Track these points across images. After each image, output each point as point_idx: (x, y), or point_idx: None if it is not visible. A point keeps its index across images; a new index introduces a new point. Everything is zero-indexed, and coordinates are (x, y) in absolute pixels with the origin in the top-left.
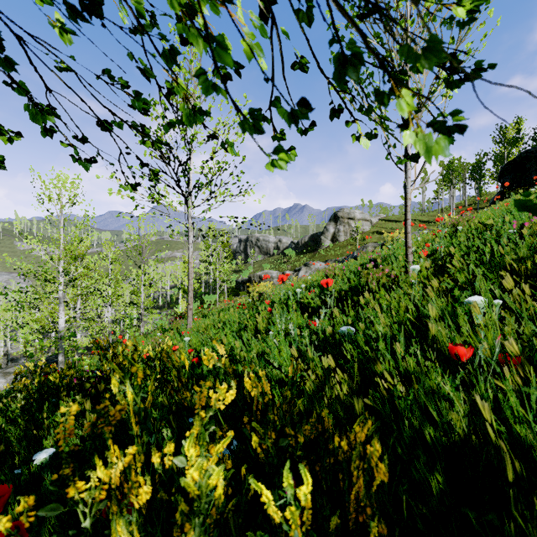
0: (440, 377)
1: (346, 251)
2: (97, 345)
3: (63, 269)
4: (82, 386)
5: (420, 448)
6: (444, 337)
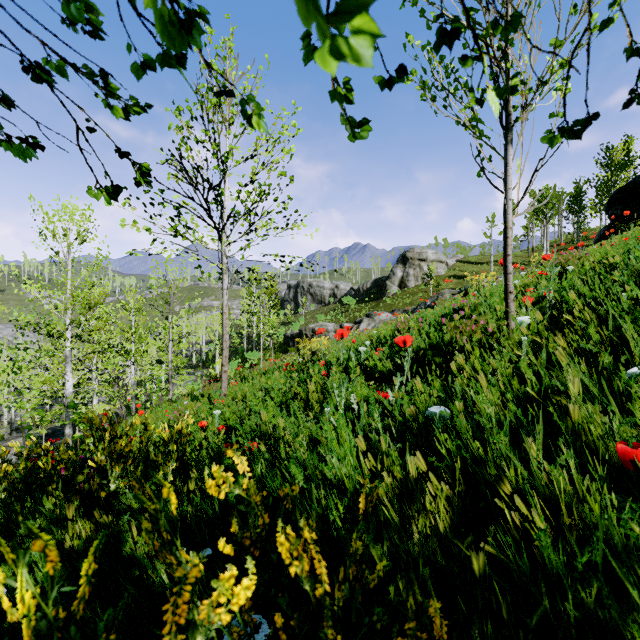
0: None
1: (416, 299)
2: (90, 425)
3: (70, 321)
4: (72, 479)
5: None
6: (598, 429)
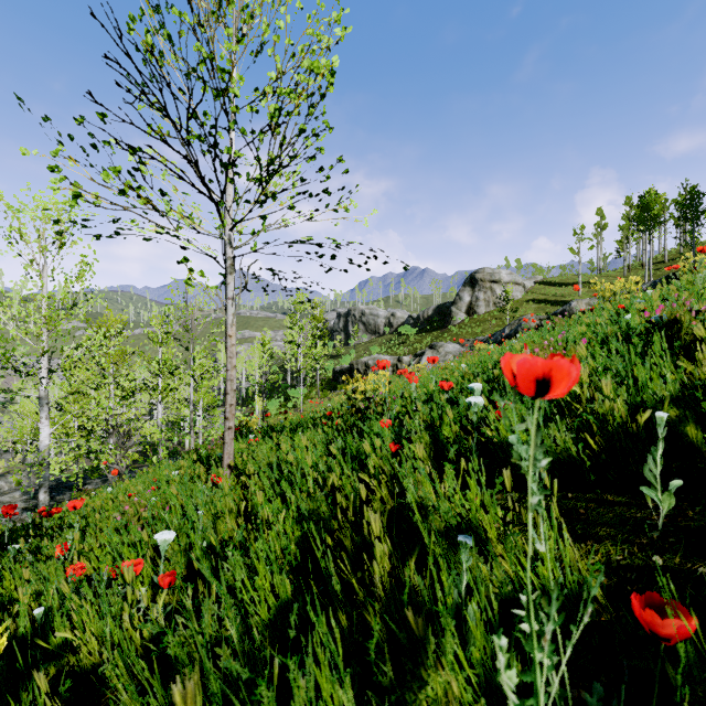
0: None
1: (488, 327)
2: None
3: (42, 351)
4: None
5: None
6: None
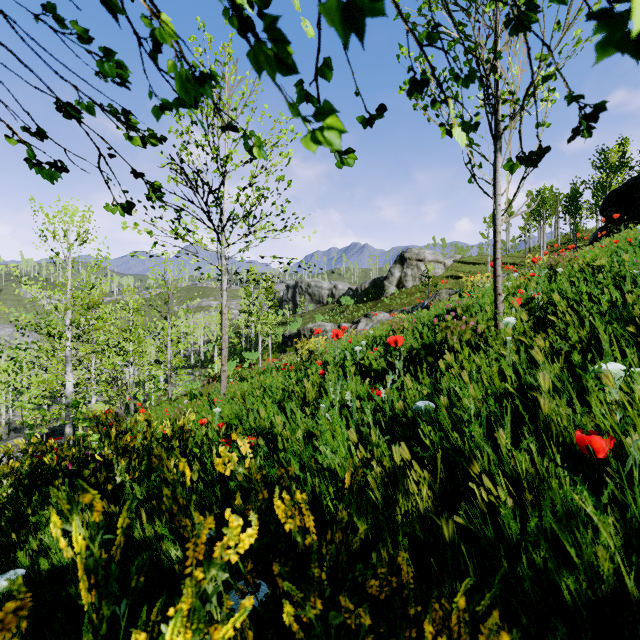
0: (579, 493)
1: (414, 299)
2: (97, 421)
3: (70, 322)
4: (79, 473)
5: (557, 616)
6: (563, 420)
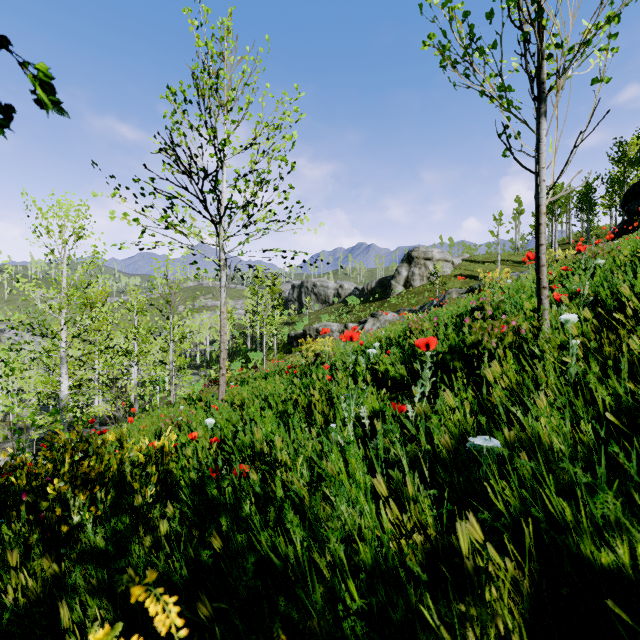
0: None
1: (422, 298)
2: (51, 444)
3: (65, 321)
4: (34, 505)
5: None
6: None
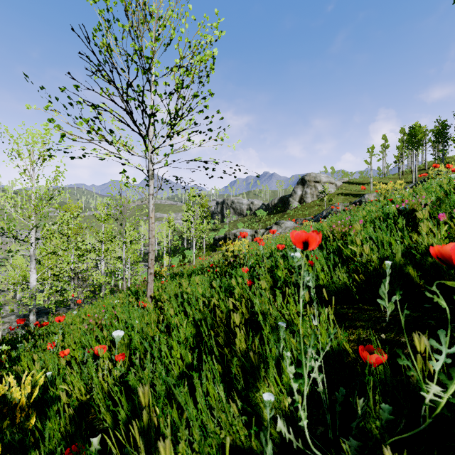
0: None
1: (313, 211)
2: None
3: (32, 226)
4: None
5: None
6: None
